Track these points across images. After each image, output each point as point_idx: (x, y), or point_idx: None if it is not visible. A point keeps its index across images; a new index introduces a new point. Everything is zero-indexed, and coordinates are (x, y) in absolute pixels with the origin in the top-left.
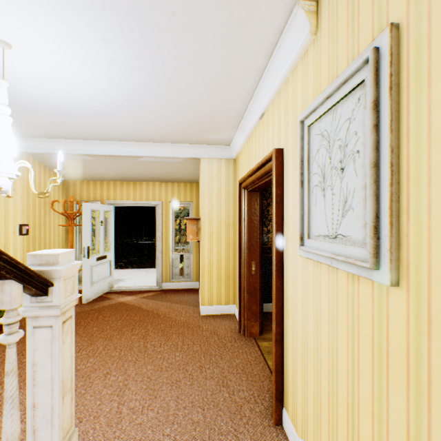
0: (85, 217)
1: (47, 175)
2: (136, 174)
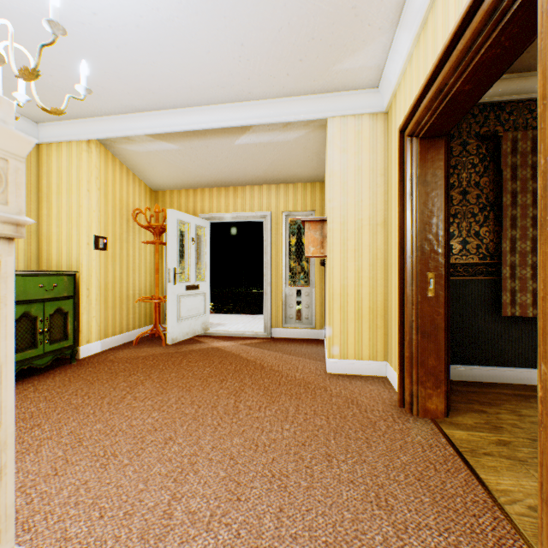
0: (170, 228)
1: (130, 180)
2: (236, 172)
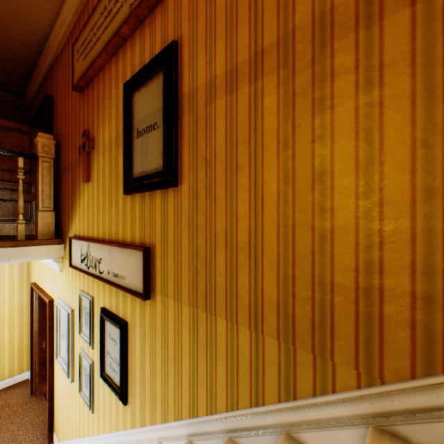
0: None
1: None
2: None
